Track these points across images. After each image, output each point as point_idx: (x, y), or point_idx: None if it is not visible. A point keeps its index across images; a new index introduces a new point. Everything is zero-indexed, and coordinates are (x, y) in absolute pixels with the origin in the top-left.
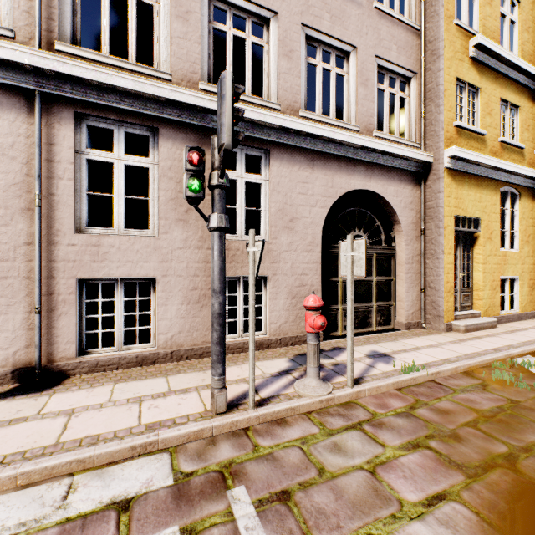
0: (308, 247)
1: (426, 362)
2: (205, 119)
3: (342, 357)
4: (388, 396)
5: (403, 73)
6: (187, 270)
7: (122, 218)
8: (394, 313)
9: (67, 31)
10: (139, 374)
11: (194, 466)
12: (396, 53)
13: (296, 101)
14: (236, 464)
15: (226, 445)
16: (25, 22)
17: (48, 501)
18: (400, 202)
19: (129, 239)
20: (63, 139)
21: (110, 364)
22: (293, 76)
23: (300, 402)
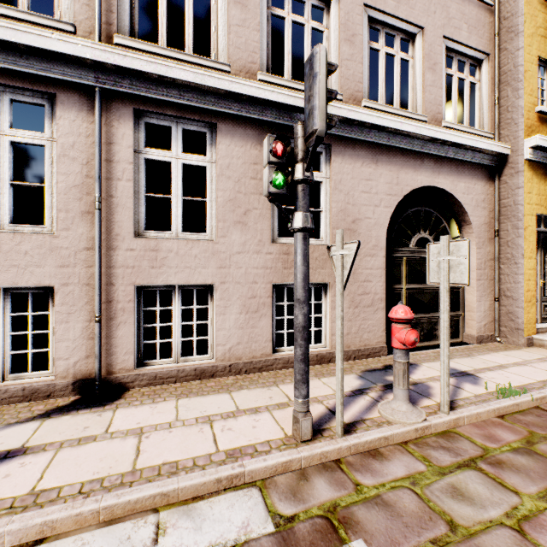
0: (371, 250)
1: (522, 384)
2: (264, 113)
3: (417, 375)
4: (492, 426)
5: (474, 56)
6: (246, 276)
7: (179, 221)
8: (463, 325)
9: (125, 23)
10: (199, 389)
11: (292, 508)
12: (467, 33)
13: (358, 90)
14: (341, 508)
15: (321, 481)
16: (85, 16)
17: (138, 544)
18: (471, 200)
19: (187, 243)
20: (122, 137)
21: (169, 377)
22: (356, 63)
23: (393, 430)
